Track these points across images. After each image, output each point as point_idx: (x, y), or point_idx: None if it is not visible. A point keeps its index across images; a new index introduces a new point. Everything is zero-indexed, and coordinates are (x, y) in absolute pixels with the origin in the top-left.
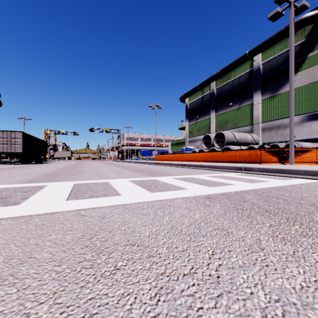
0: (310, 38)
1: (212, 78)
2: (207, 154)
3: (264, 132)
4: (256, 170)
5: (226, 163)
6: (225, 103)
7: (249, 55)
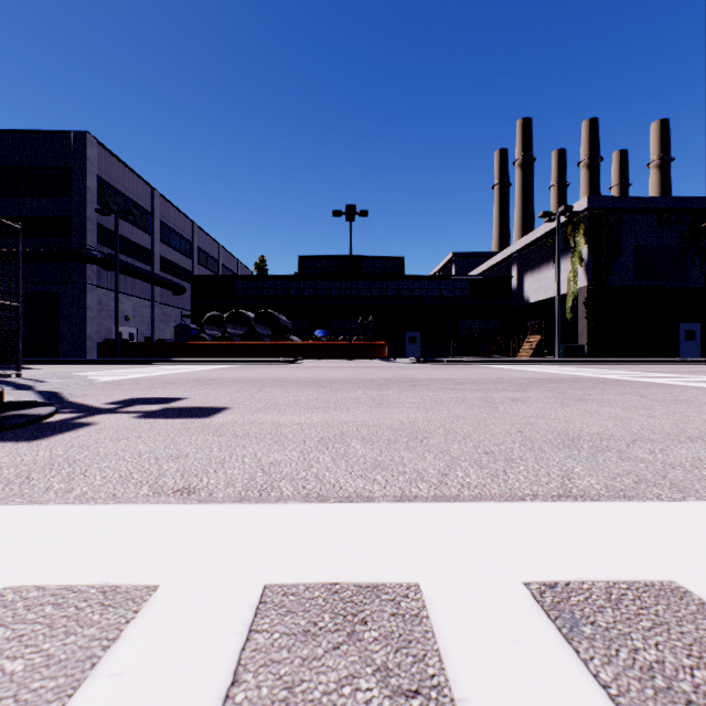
0: None
1: None
2: None
3: None
4: None
5: None
6: None
7: None
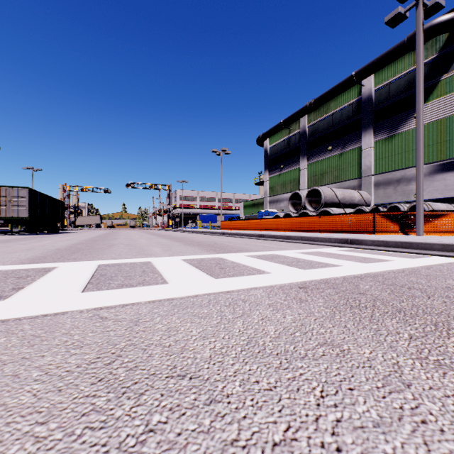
0: (445, 53)
1: (303, 111)
2: (296, 220)
3: (378, 189)
4: (369, 244)
5: (324, 233)
6: (321, 146)
7: (356, 77)
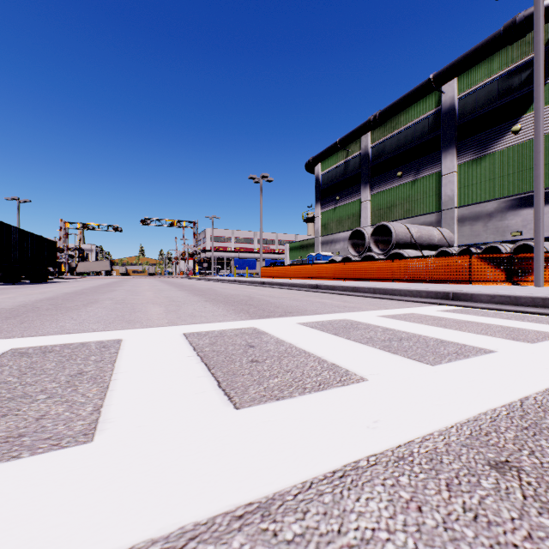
0: None
1: (365, 127)
2: (360, 265)
3: (463, 226)
4: (484, 300)
5: (399, 282)
6: (388, 172)
7: (435, 82)
